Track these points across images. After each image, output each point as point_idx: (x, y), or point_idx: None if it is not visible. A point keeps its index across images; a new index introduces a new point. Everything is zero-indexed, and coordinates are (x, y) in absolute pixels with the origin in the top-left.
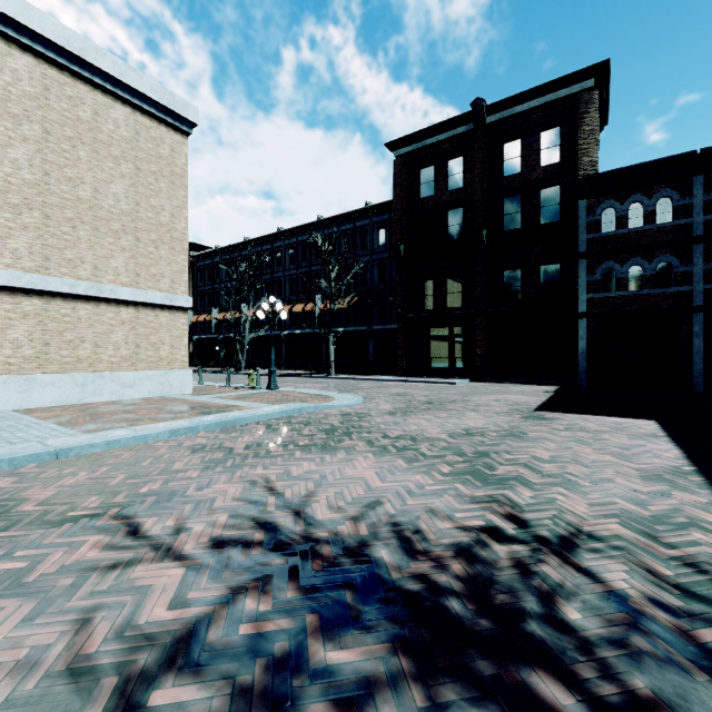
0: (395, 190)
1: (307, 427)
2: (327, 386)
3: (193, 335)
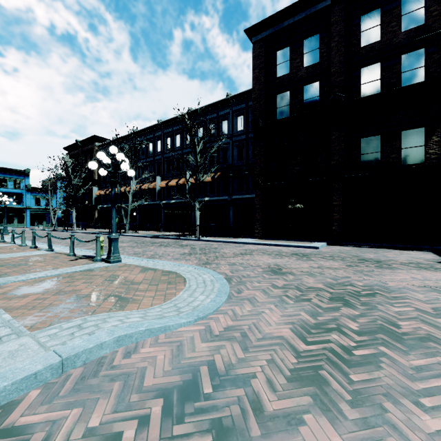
0: (253, 72)
1: None
2: (188, 252)
3: (97, 205)
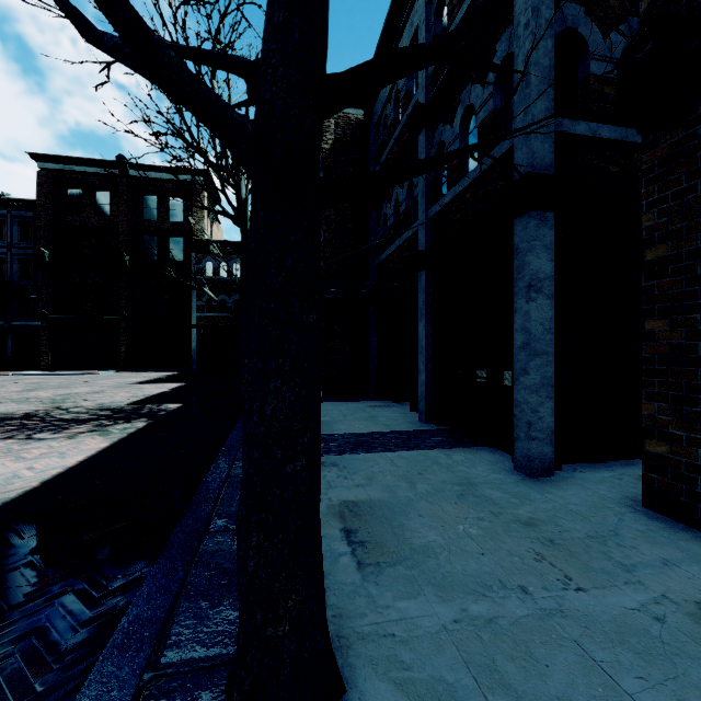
0: (39, 199)
1: None
2: None
3: None
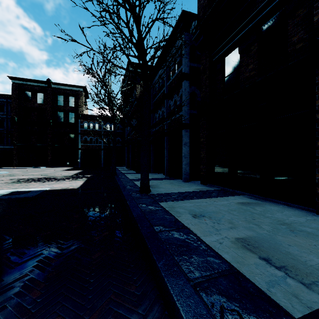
0: (12, 95)
1: (1, 175)
2: None
3: None
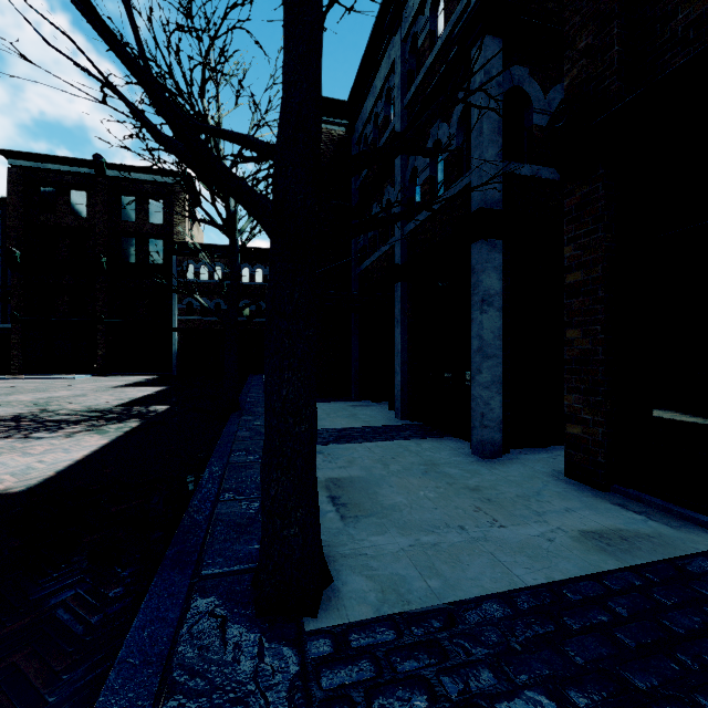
0: (10, 197)
1: None
2: None
3: None
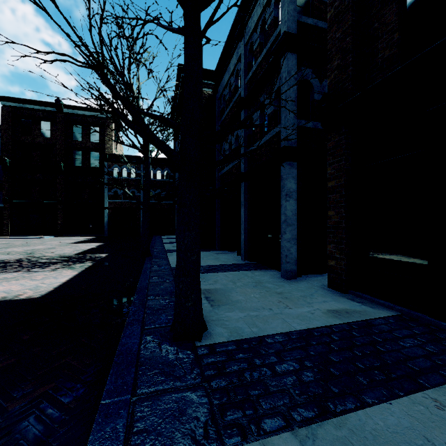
0: (2, 125)
1: None
2: None
3: None
